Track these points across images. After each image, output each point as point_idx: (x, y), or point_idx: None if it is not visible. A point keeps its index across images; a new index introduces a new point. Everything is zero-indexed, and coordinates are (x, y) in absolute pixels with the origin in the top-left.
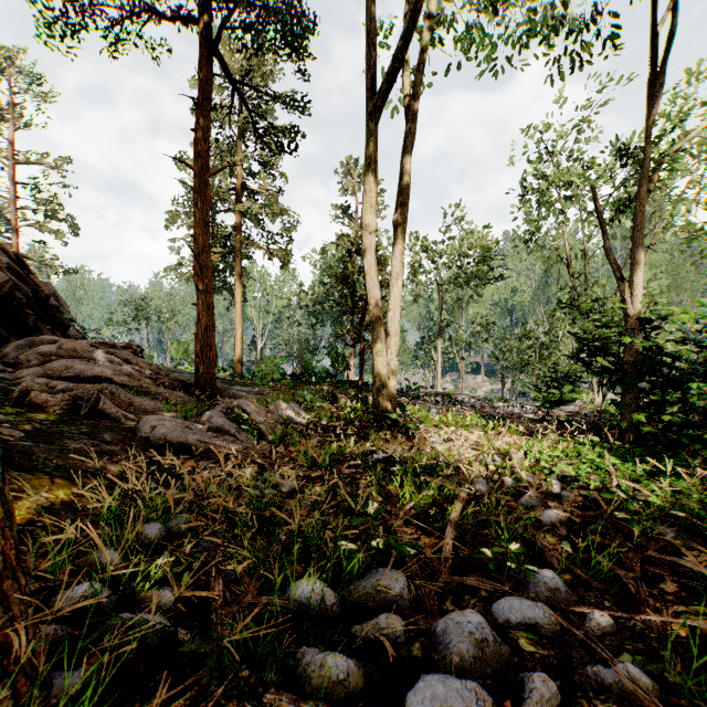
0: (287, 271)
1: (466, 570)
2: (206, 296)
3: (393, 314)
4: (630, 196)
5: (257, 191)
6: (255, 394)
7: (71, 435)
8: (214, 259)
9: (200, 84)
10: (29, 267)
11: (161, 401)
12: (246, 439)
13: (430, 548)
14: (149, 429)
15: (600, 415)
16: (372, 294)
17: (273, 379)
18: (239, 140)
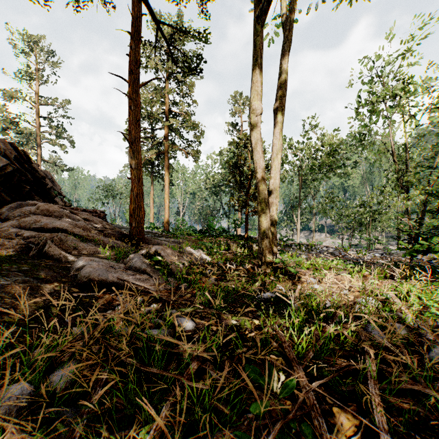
0: (198, 166)
1: None
2: (137, 172)
3: (274, 181)
4: None
5: (178, 113)
6: (174, 243)
7: (8, 273)
8: (151, 157)
9: (133, 21)
10: (31, 159)
11: (102, 246)
12: (159, 276)
13: (351, 434)
14: (80, 268)
15: None
16: (258, 164)
17: (188, 234)
18: (167, 81)
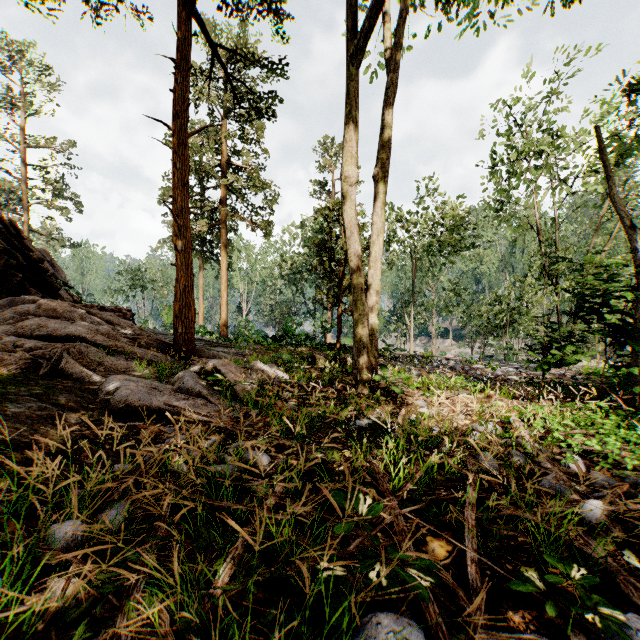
0: (270, 243)
1: (503, 603)
2: (184, 256)
3: (374, 271)
4: (637, 137)
5: (241, 167)
6: (236, 355)
7: (17, 398)
8: (201, 229)
9: (178, 44)
10: (22, 233)
11: (137, 361)
12: (219, 401)
13: (442, 559)
14: (112, 390)
15: (602, 378)
16: (353, 249)
17: (255, 341)
18: (224, 120)
